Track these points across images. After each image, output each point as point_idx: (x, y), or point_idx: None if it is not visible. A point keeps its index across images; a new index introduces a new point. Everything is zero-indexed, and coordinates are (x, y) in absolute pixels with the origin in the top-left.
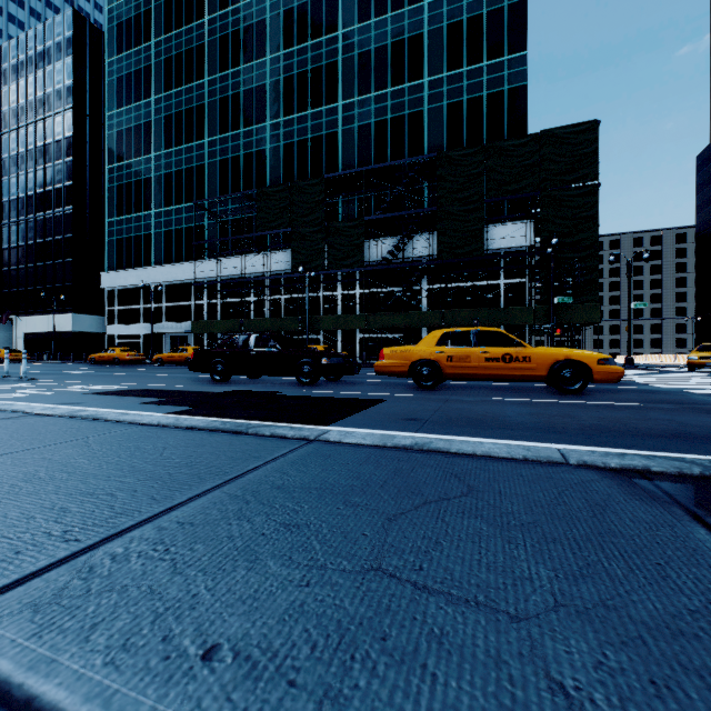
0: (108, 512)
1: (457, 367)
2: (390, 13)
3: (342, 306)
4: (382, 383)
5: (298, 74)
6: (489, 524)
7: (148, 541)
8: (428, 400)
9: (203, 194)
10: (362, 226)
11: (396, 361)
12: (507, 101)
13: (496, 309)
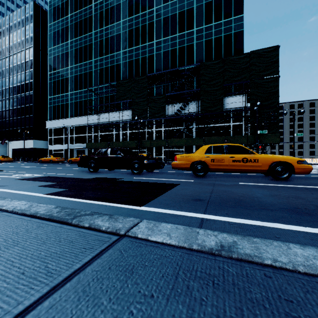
0: None
1: (216, 165)
2: None
3: (155, 135)
4: (175, 173)
5: (135, 28)
6: None
7: None
8: (203, 184)
9: (92, 85)
10: (165, 98)
11: (183, 162)
12: (233, 38)
13: (228, 136)
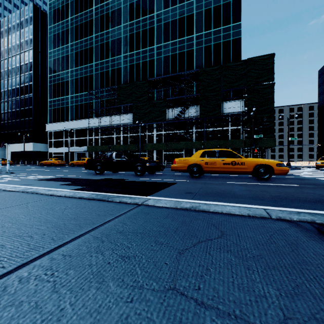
0: (26, 248)
1: (209, 167)
2: (178, 5)
3: (156, 139)
4: (174, 175)
5: (136, 33)
6: (235, 256)
7: (43, 268)
8: (196, 183)
9: (92, 88)
10: (165, 102)
11: (181, 164)
12: (232, 45)
13: (227, 140)
